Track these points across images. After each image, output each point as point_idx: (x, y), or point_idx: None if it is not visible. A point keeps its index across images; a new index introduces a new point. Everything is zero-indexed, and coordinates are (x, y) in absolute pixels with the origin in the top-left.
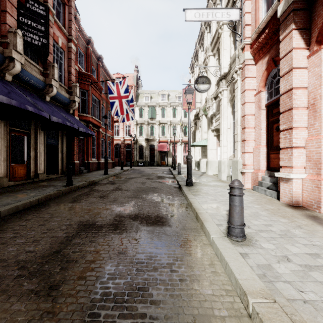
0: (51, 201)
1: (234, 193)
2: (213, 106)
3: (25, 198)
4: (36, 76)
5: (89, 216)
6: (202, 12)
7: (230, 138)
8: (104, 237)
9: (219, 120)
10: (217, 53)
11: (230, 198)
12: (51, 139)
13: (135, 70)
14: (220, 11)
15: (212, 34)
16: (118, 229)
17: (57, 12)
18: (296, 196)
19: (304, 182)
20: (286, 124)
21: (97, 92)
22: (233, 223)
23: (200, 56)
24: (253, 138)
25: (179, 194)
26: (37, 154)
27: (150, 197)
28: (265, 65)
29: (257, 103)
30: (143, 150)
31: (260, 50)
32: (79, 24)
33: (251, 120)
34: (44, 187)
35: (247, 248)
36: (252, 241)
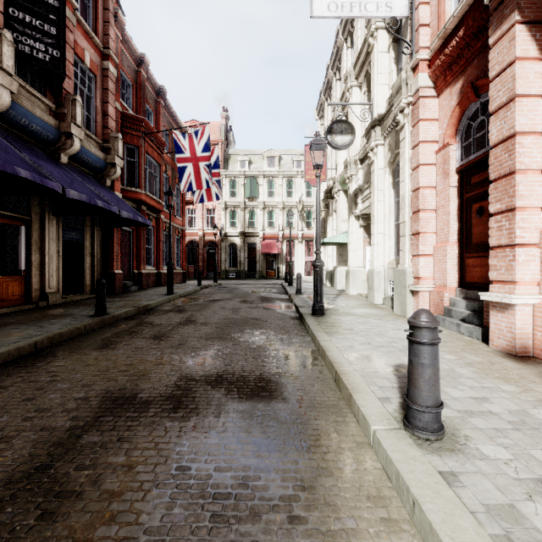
0: (61, 345)
1: (420, 339)
2: (359, 174)
3: (11, 341)
4: (41, 118)
5: (127, 379)
6: (341, 1)
7: (389, 229)
8: (150, 428)
9: (370, 199)
10: (366, 82)
11: (411, 348)
12: (71, 232)
13: (223, 116)
14: (373, 0)
15: (357, 49)
16: (181, 410)
17: (82, 6)
18: (522, 336)
19: (537, 311)
20: (503, 202)
21: (156, 149)
22: (419, 401)
23: (334, 89)
24: (434, 229)
25: (301, 331)
26: (45, 259)
27: (247, 338)
28: (456, 97)
29: (440, 166)
30: (236, 252)
31: (447, 70)
32: (124, 29)
33: (429, 198)
34: (52, 319)
35: (451, 459)
36: (458, 440)
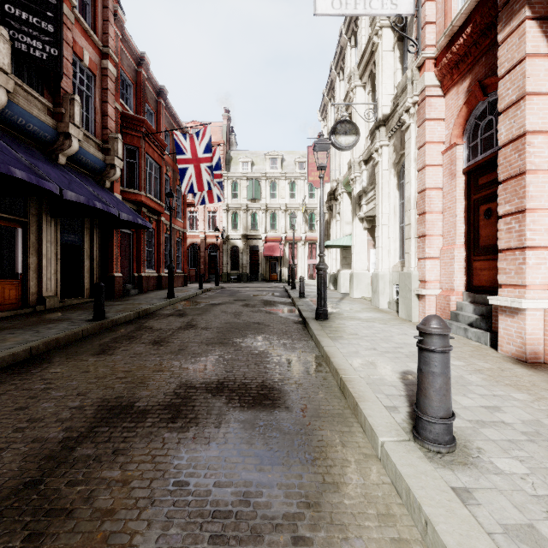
0: (58, 351)
1: (430, 346)
2: (363, 176)
3: (5, 347)
4: (38, 118)
5: (124, 387)
6: None
7: (394, 232)
8: (147, 440)
9: (374, 200)
10: (370, 82)
11: (421, 355)
12: (69, 234)
13: (225, 117)
14: None
15: (361, 48)
16: (179, 419)
17: (81, 4)
18: (533, 342)
19: None
20: (513, 203)
21: (156, 150)
22: (430, 412)
23: (337, 89)
24: (440, 232)
25: (304, 336)
26: (42, 261)
27: (249, 343)
28: (463, 96)
29: (447, 166)
30: (238, 255)
31: (454, 68)
32: (123, 28)
33: (435, 199)
34: (49, 324)
35: (464, 473)
36: (470, 452)
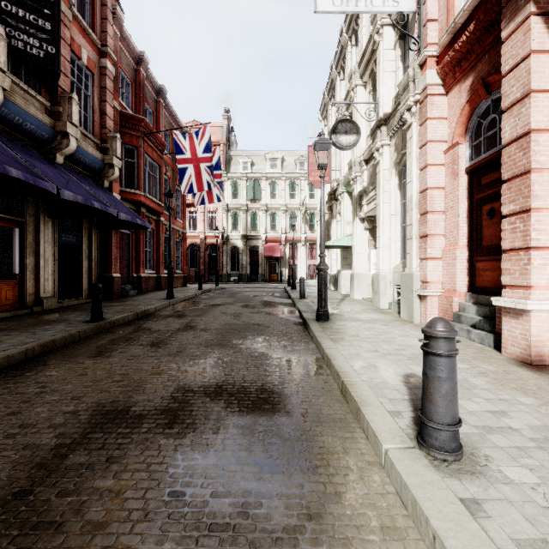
0: (54, 353)
1: (436, 350)
2: (364, 175)
3: None
4: (35, 117)
5: (120, 391)
6: None
7: (395, 232)
8: (143, 447)
9: (375, 200)
10: (371, 81)
11: (426, 359)
12: (67, 234)
13: (225, 117)
14: None
15: (361, 47)
16: (176, 425)
17: (79, 2)
18: (538, 344)
19: None
20: (517, 202)
21: (155, 150)
22: (435, 418)
23: (338, 89)
24: (442, 232)
25: (305, 338)
26: (40, 262)
27: (249, 345)
28: (466, 95)
29: (449, 166)
30: (238, 255)
31: (457, 66)
32: (122, 26)
33: (437, 199)
34: (46, 325)
35: (472, 483)
36: (478, 460)
